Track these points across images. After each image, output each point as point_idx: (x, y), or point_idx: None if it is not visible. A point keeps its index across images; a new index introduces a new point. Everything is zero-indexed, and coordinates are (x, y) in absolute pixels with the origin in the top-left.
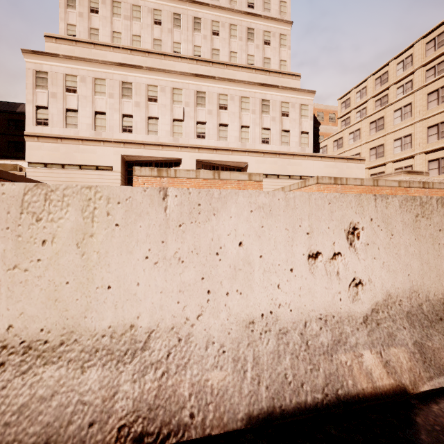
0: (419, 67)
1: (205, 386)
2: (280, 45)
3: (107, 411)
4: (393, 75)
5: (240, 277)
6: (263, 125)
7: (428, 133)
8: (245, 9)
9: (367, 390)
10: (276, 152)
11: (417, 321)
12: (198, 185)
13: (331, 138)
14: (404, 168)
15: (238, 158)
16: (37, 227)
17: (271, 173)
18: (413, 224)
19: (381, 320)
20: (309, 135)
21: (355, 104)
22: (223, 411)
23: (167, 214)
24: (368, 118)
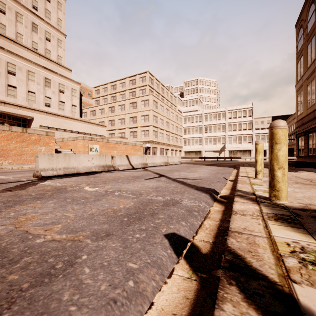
0: (127, 89)
1: (81, 170)
2: (58, 45)
3: (75, 171)
4: (118, 88)
5: (82, 162)
6: (46, 95)
7: (130, 120)
8: (31, 8)
9: (94, 171)
10: (56, 114)
11: (99, 167)
12: (10, 135)
13: (89, 108)
14: (122, 133)
15: (26, 113)
16: (65, 158)
17: (52, 126)
18: (99, 157)
19: (95, 167)
20: (77, 107)
21: (102, 94)
22: (83, 171)
23: (76, 156)
24: (108, 104)
